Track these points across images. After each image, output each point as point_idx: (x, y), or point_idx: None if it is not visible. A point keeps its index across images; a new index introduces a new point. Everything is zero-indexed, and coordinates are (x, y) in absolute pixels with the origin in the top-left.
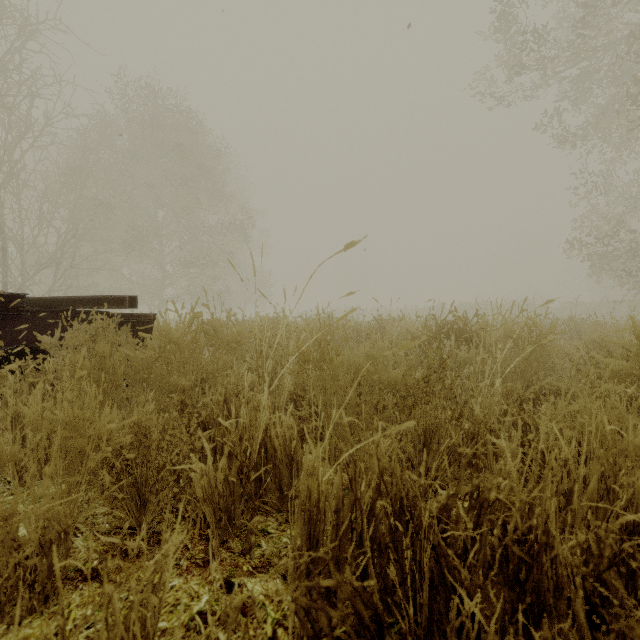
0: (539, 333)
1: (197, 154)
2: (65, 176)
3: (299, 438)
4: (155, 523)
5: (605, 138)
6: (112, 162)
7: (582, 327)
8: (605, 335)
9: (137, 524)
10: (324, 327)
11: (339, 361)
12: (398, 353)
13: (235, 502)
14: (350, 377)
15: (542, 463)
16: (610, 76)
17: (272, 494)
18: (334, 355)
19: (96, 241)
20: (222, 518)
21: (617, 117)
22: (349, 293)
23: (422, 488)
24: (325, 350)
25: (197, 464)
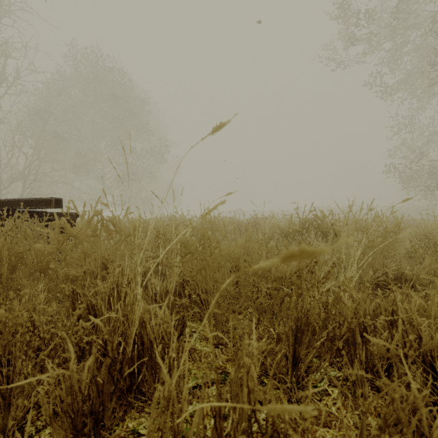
0: (384, 228)
1: (127, 101)
2: (32, 116)
3: (179, 325)
4: (11, 433)
5: (412, 92)
6: (66, 106)
7: (403, 223)
8: (429, 229)
9: (0, 428)
10: (205, 223)
11: (216, 254)
12: (270, 244)
13: (104, 403)
14: (230, 265)
15: (424, 366)
16: (416, 48)
17: (149, 385)
18: (212, 248)
19: (54, 162)
20: (87, 424)
21: (422, 76)
22: (228, 193)
23: (306, 434)
24: (205, 243)
25: (52, 372)
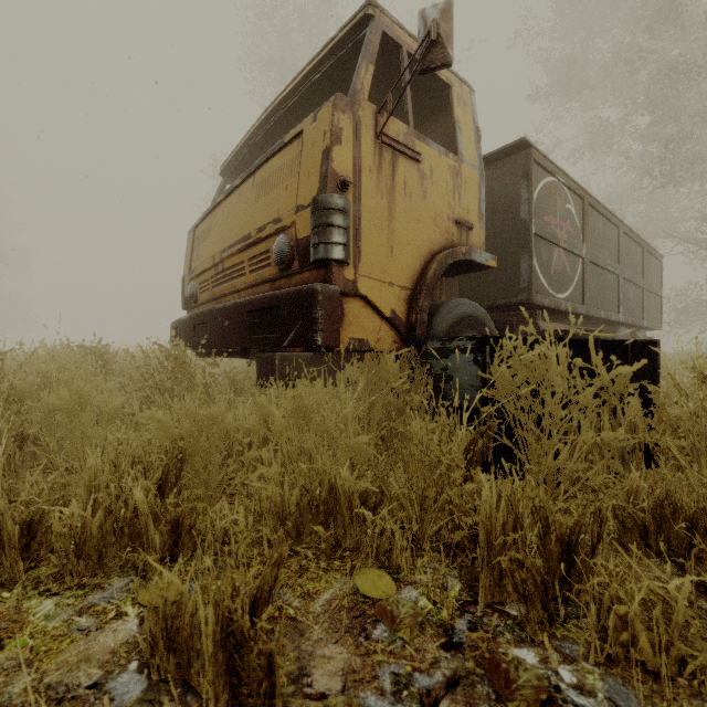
0: None
1: None
2: None
3: None
4: None
5: None
6: None
7: None
8: None
9: None
10: None
11: None
12: None
13: None
14: None
15: None
16: None
17: None
18: None
19: None
20: None
21: None
22: None
23: None
24: None
25: None
